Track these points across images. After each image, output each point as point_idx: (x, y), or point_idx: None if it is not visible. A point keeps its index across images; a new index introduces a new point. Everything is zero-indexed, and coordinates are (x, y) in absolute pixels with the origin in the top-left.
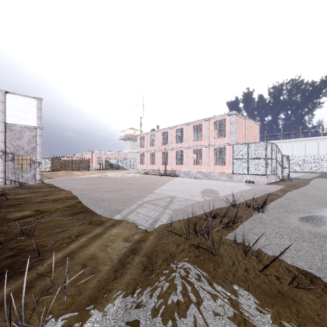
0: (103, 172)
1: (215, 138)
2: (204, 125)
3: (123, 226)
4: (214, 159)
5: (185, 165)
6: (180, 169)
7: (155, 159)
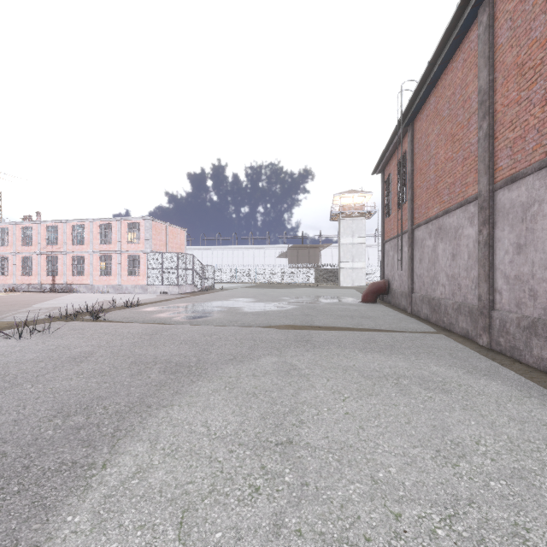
0: None
1: (128, 244)
2: (115, 226)
3: (3, 321)
4: (127, 268)
5: (87, 276)
6: (80, 282)
7: (33, 266)
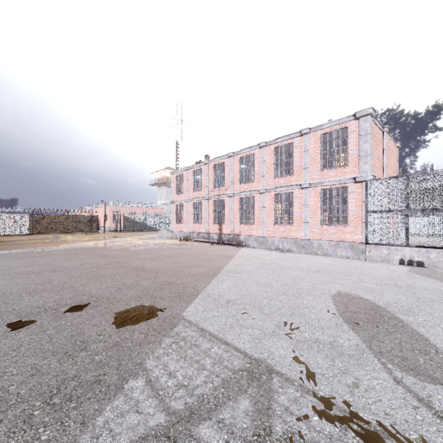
0: (116, 236)
1: (323, 170)
2: (298, 144)
3: None
4: (320, 212)
5: (258, 224)
6: (248, 233)
7: (202, 213)
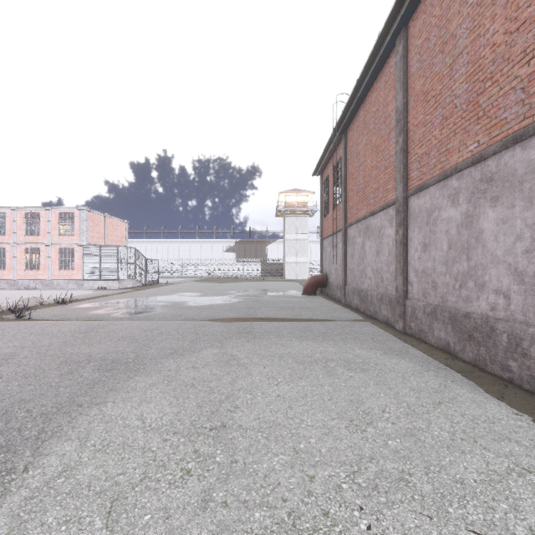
0: None
1: (60, 235)
2: (44, 215)
3: None
4: (59, 262)
5: (9, 270)
6: None
7: None
